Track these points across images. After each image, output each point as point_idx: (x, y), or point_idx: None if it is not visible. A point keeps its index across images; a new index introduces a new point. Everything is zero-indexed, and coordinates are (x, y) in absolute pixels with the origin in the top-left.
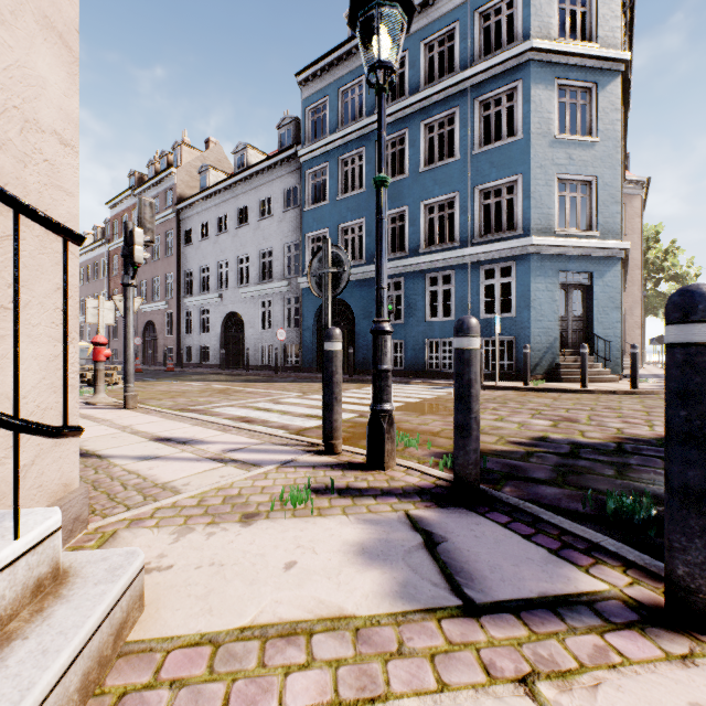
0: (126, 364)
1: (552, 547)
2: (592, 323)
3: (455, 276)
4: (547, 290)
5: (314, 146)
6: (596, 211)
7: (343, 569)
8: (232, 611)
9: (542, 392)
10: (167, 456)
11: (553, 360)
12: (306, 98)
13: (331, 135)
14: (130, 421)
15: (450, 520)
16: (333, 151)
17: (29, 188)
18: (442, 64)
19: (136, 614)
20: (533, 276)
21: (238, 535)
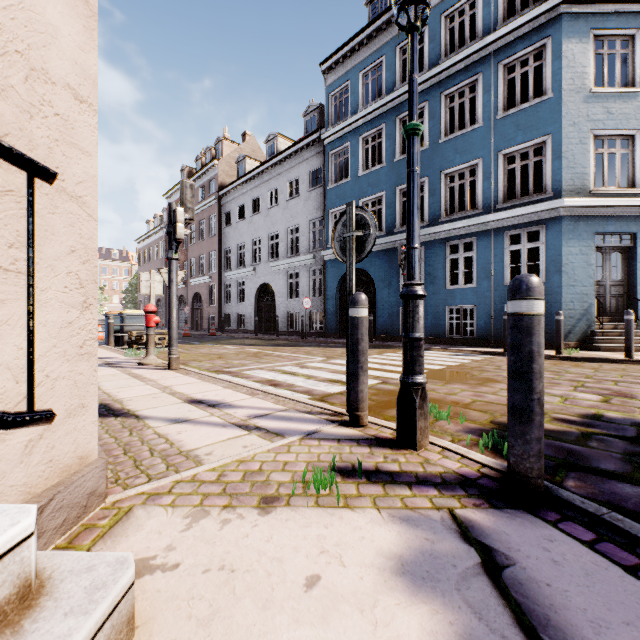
0: (170, 330)
1: None
2: (635, 288)
3: (476, 243)
4: (581, 254)
5: (337, 128)
6: (639, 166)
7: (379, 598)
8: None
9: (577, 361)
10: (196, 419)
11: (588, 327)
12: (329, 85)
13: (352, 116)
14: (171, 382)
15: (511, 529)
16: (354, 131)
17: (36, 141)
18: (462, 36)
19: None
20: (564, 239)
21: (255, 527)
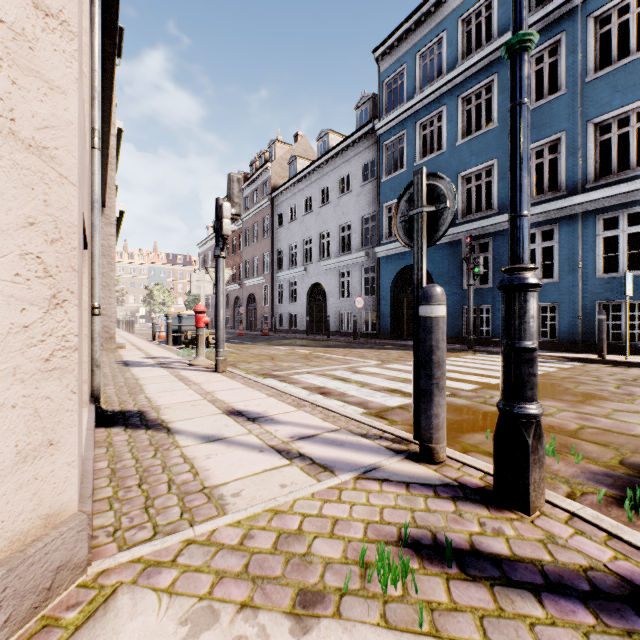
0: (217, 330)
1: None
2: None
3: (558, 230)
4: None
5: (391, 116)
6: None
7: None
8: None
9: None
10: (231, 438)
11: None
12: (382, 72)
13: (408, 101)
14: (214, 387)
15: None
16: (410, 118)
17: None
18: None
19: None
20: None
21: None
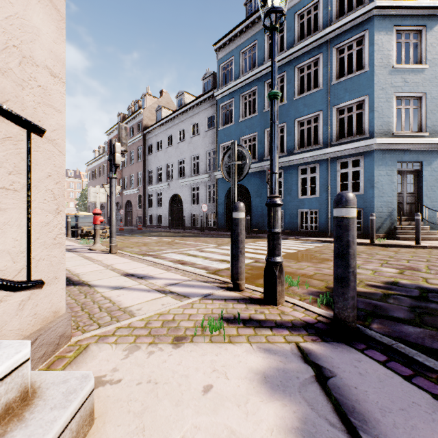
0: (111, 226)
1: (434, 392)
2: (422, 198)
3: (318, 167)
4: (387, 175)
5: (225, 88)
6: (425, 117)
7: (250, 398)
8: (159, 433)
9: (384, 246)
10: (129, 287)
11: (391, 224)
12: (219, 59)
13: (235, 80)
14: (112, 262)
15: (334, 354)
16: (237, 91)
17: (26, 104)
18: (309, 28)
19: (86, 429)
20: (376, 165)
21: (170, 355)
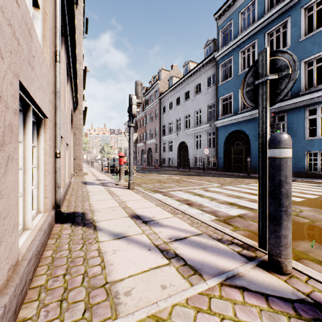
0: (129, 166)
1: None
2: None
3: None
4: None
5: (224, 49)
6: None
7: None
8: None
9: None
10: (131, 236)
11: None
12: (219, 26)
13: (234, 40)
14: (126, 198)
15: None
16: (235, 48)
17: None
18: None
19: None
20: None
21: None
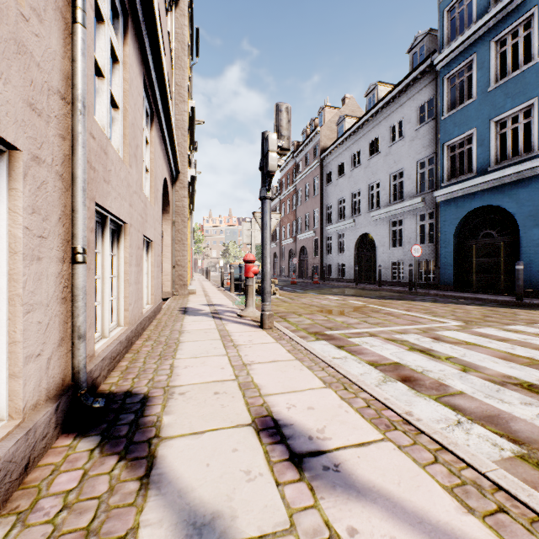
0: (262, 281)
1: None
2: None
3: None
4: None
5: (455, 43)
6: None
7: None
8: None
9: None
10: None
11: None
12: None
13: (479, 20)
14: (254, 354)
15: None
16: (482, 37)
17: None
18: None
19: None
20: None
21: None
